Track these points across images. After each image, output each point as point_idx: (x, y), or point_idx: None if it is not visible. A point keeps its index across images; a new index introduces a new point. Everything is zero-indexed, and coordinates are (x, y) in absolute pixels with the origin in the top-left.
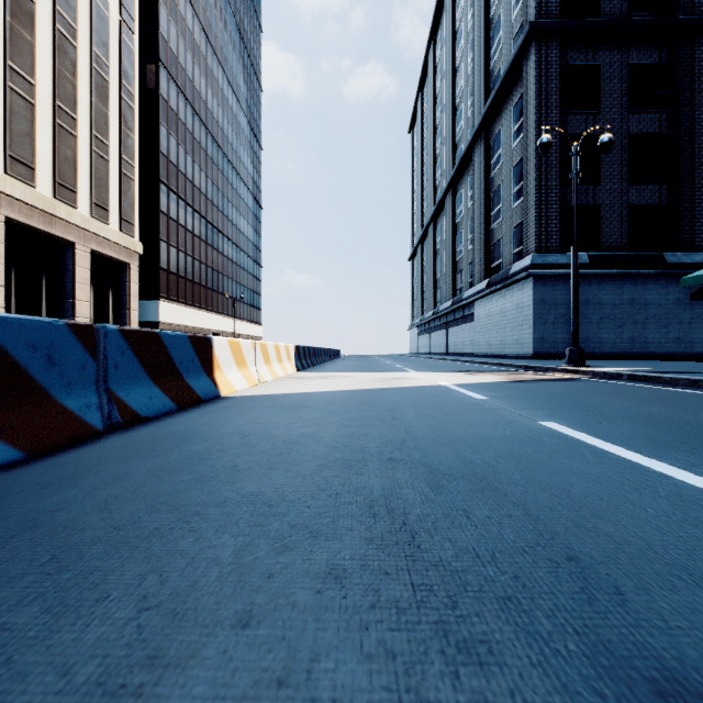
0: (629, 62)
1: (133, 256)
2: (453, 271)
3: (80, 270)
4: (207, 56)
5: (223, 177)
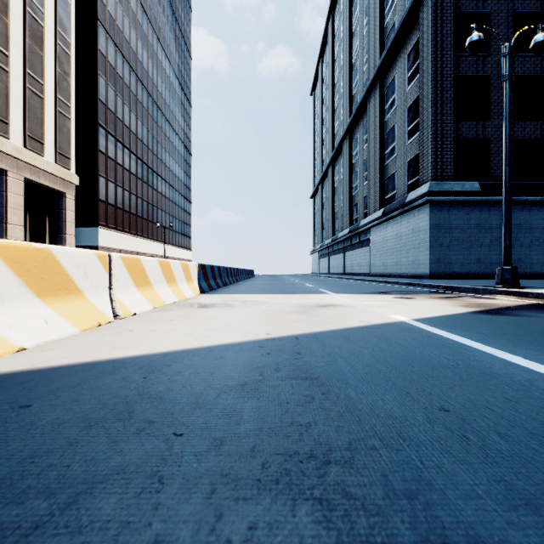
0: (515, 9)
1: (69, 186)
2: (349, 204)
3: (13, 196)
4: (142, 23)
5: (157, 126)
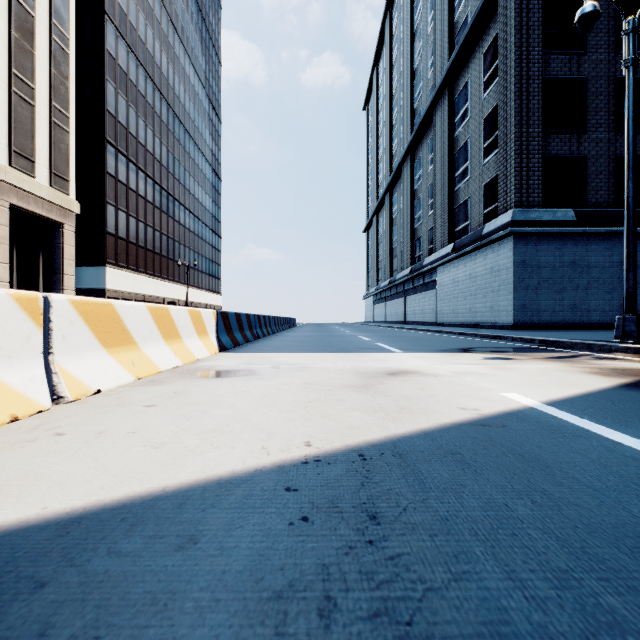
0: None
1: (68, 215)
2: (411, 239)
3: None
4: (161, 20)
5: (179, 145)
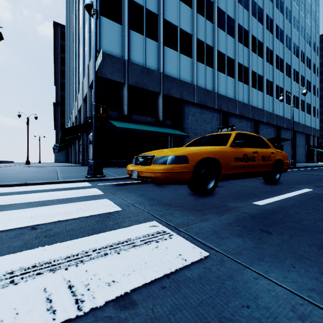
0: None
1: None
2: None
3: None
4: None
5: None
